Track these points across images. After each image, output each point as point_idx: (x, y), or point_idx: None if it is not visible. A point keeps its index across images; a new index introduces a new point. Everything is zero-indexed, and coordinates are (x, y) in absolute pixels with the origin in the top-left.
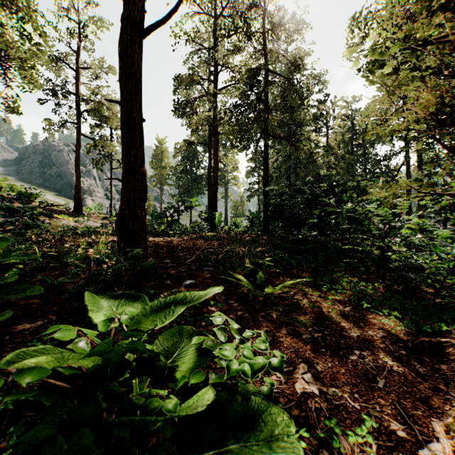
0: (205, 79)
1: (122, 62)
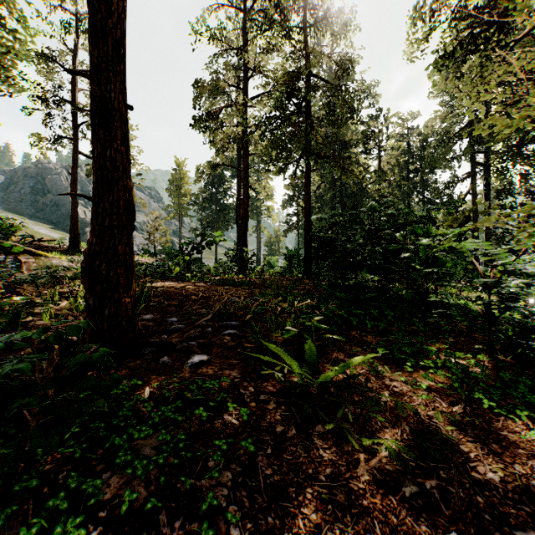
0: (233, 86)
1: (91, 9)
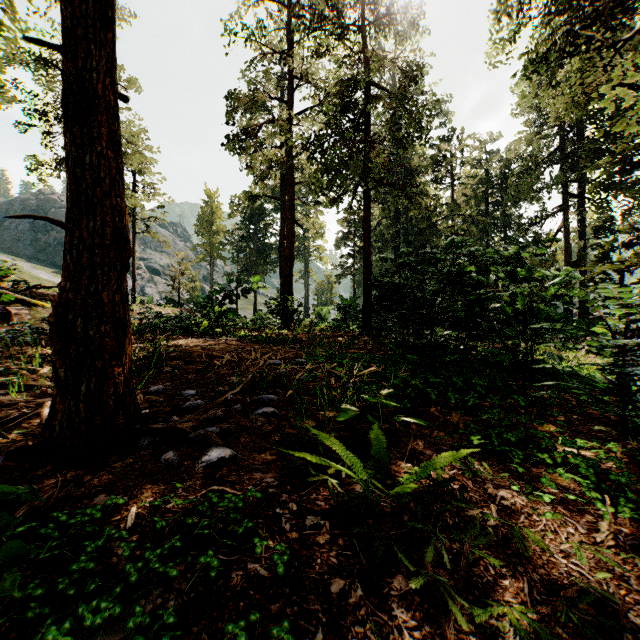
0: (275, 98)
1: None
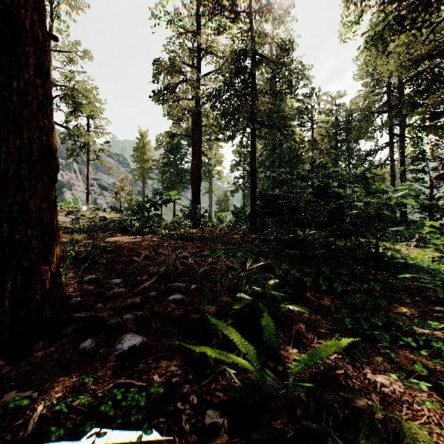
0: (188, 64)
1: None
